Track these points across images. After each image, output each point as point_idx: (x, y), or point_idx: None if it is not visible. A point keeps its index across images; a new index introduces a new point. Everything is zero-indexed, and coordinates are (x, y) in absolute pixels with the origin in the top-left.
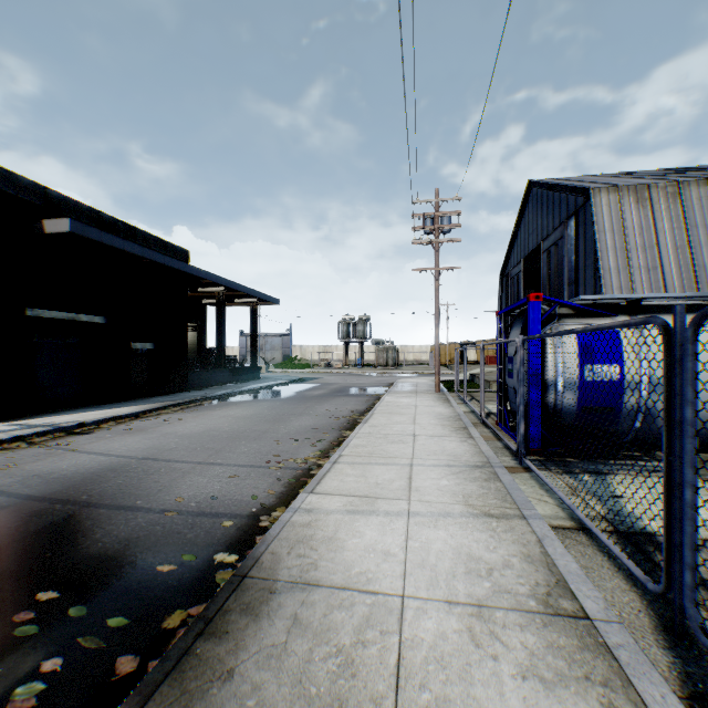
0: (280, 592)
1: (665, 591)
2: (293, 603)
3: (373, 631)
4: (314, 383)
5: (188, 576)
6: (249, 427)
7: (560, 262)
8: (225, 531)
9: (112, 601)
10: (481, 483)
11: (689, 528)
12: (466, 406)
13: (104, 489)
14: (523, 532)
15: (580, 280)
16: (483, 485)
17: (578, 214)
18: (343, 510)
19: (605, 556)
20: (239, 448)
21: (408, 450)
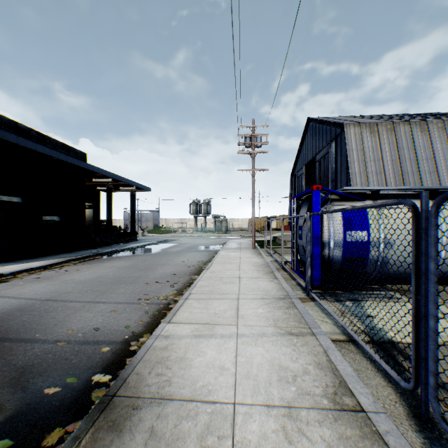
0: (141, 407)
1: (414, 388)
2: (151, 417)
3: (212, 436)
4: (174, 243)
5: (70, 396)
6: (127, 274)
7: (326, 168)
8: (103, 355)
9: (2, 424)
10: (284, 310)
11: (433, 346)
12: (271, 257)
13: (11, 325)
14: (314, 345)
15: (338, 179)
16: (286, 311)
17: (337, 139)
18: (191, 335)
19: (368, 361)
20: (119, 290)
21: (236, 288)
